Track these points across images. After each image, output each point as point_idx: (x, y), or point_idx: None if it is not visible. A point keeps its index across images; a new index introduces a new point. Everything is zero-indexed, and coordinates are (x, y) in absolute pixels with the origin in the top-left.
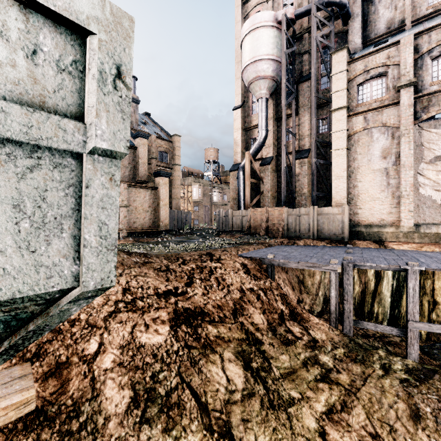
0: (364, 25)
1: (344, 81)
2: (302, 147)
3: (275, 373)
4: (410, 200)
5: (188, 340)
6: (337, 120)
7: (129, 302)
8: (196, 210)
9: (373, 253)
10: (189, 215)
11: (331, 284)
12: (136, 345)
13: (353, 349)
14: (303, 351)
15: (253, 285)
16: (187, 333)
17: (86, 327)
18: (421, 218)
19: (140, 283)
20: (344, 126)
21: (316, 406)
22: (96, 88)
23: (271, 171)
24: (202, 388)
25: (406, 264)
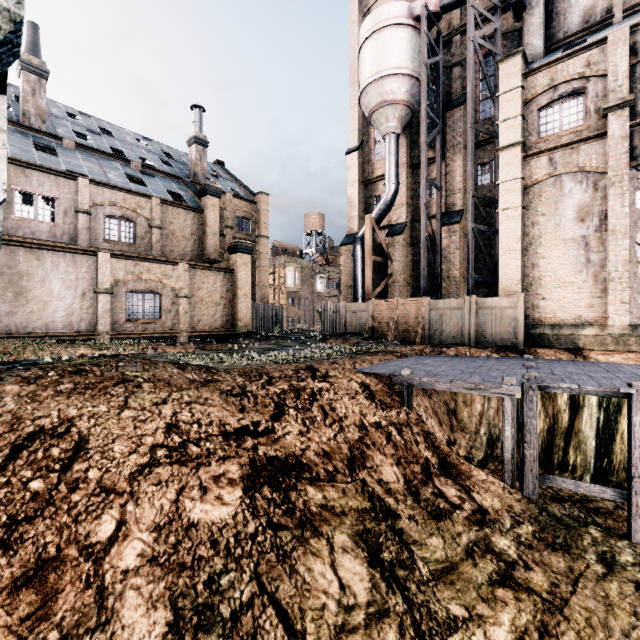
0: (547, 19)
1: (517, 104)
2: (452, 207)
3: (421, 569)
4: (623, 285)
5: (273, 514)
6: (507, 164)
7: (175, 447)
8: (291, 304)
9: (568, 368)
10: (281, 311)
11: (504, 418)
12: (183, 525)
13: (548, 526)
14: (465, 528)
15: (381, 418)
16: (272, 501)
17: (97, 493)
18: (633, 314)
19: (197, 415)
20: (518, 172)
21: (496, 633)
22: None
23: (403, 245)
24: (297, 603)
25: (629, 385)
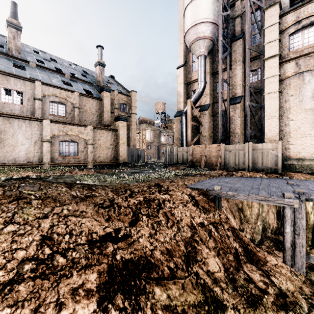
0: None
1: (276, 32)
2: (235, 94)
3: None
4: None
5: None
6: (270, 67)
7: (43, 260)
8: (148, 148)
9: None
10: (142, 152)
11: (285, 220)
12: None
13: None
14: (275, 313)
15: (203, 219)
16: (123, 311)
17: None
18: None
19: (70, 227)
20: (277, 72)
21: None
22: None
23: (208, 116)
24: None
25: None
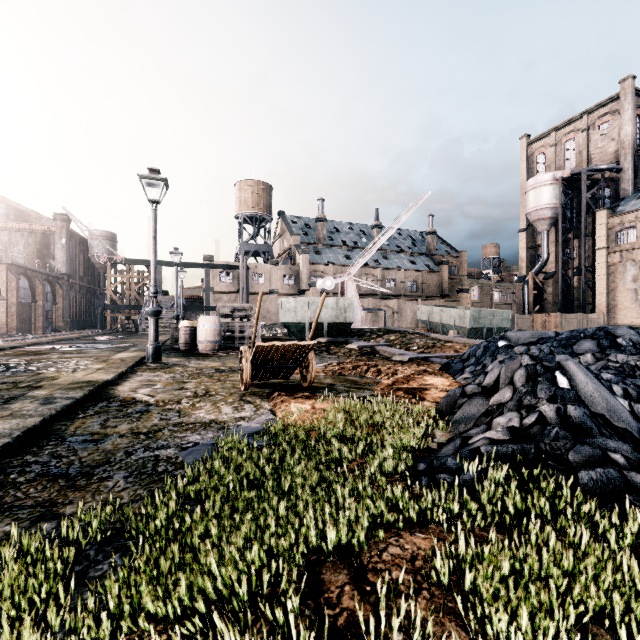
0: (635, 174)
1: (604, 230)
2: (581, 265)
3: None
4: None
5: None
6: (600, 256)
7: None
8: None
9: None
10: None
11: None
12: None
13: None
14: None
15: None
16: None
17: None
18: None
19: None
20: (605, 260)
21: None
22: (510, 316)
23: (553, 284)
24: None
25: None
